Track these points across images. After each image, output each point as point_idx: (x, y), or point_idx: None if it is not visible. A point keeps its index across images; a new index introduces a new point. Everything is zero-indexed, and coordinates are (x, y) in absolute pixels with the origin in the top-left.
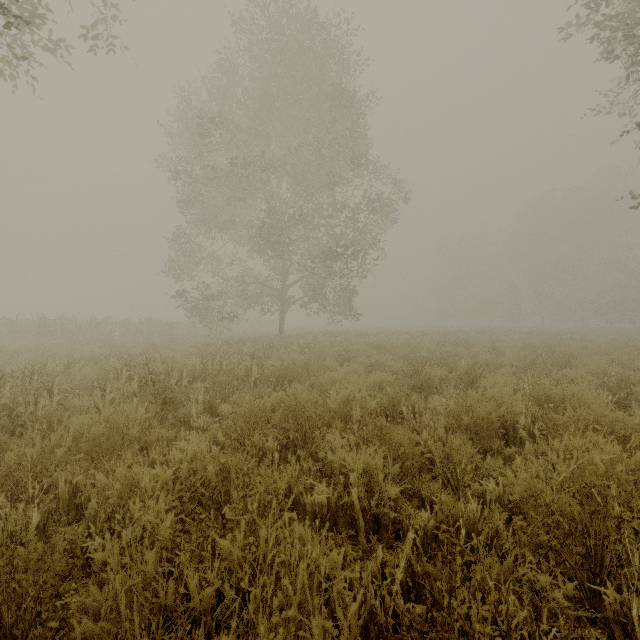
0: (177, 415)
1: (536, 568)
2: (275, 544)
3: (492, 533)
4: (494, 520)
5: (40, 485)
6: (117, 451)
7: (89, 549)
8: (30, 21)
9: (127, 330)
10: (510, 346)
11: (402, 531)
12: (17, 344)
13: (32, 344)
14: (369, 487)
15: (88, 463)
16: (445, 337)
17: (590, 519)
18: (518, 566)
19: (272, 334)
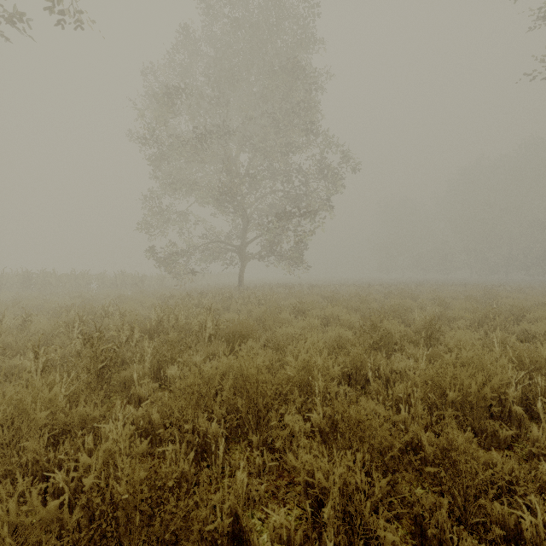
0: (118, 380)
1: None
2: None
3: None
4: None
5: None
6: (23, 440)
7: None
8: None
9: (103, 282)
10: (452, 298)
11: None
12: None
13: (12, 295)
14: (347, 513)
15: None
16: (389, 289)
17: None
18: None
19: (233, 286)
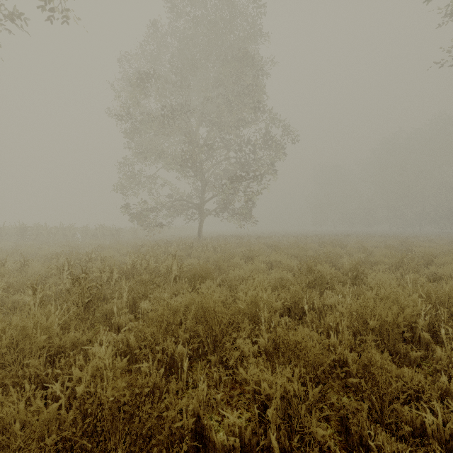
0: (101, 312)
1: None
2: None
3: None
4: None
5: None
6: (26, 358)
7: None
8: None
9: (86, 234)
10: (375, 246)
11: None
12: None
13: (12, 244)
14: (286, 415)
15: None
16: (322, 239)
17: None
18: None
19: (193, 237)
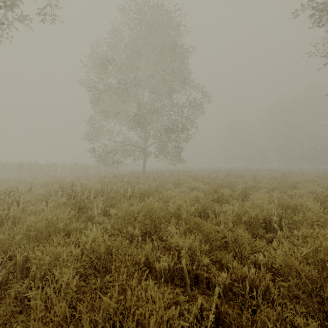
0: (87, 215)
1: (294, 313)
2: (137, 296)
3: (264, 288)
4: (266, 280)
5: (6, 256)
6: (52, 236)
7: (25, 300)
8: (10, 5)
9: (64, 169)
10: (263, 177)
11: (211, 284)
12: (6, 176)
13: (14, 176)
14: (192, 257)
15: (35, 243)
16: (229, 173)
17: (324, 281)
18: (283, 311)
19: (139, 171)
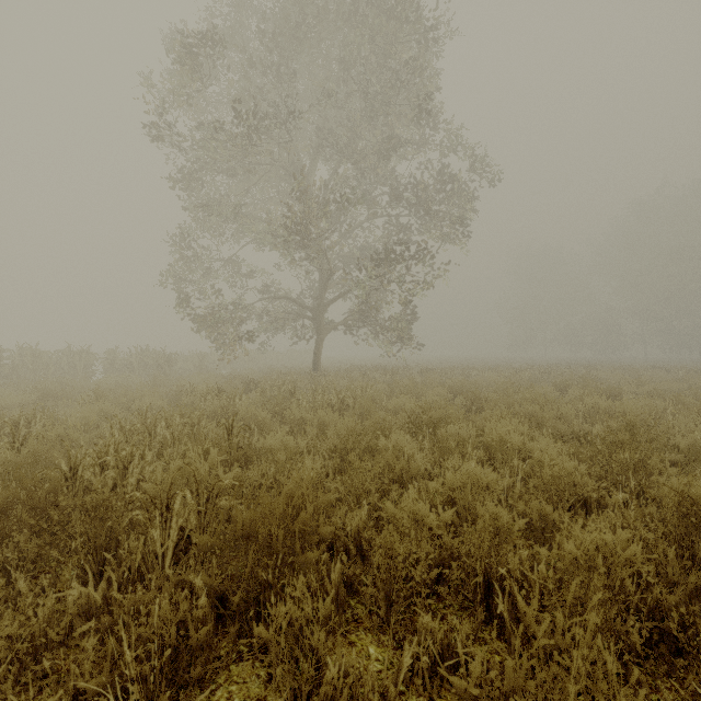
0: None
1: None
2: None
3: None
4: None
5: None
6: None
7: None
8: None
9: (111, 364)
10: (684, 393)
11: None
12: None
13: None
14: None
15: None
16: (548, 374)
17: None
18: None
19: (306, 369)
